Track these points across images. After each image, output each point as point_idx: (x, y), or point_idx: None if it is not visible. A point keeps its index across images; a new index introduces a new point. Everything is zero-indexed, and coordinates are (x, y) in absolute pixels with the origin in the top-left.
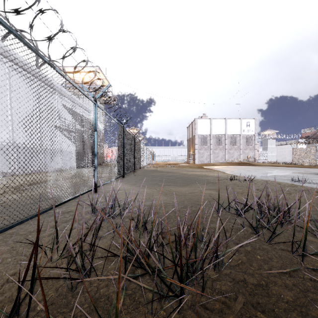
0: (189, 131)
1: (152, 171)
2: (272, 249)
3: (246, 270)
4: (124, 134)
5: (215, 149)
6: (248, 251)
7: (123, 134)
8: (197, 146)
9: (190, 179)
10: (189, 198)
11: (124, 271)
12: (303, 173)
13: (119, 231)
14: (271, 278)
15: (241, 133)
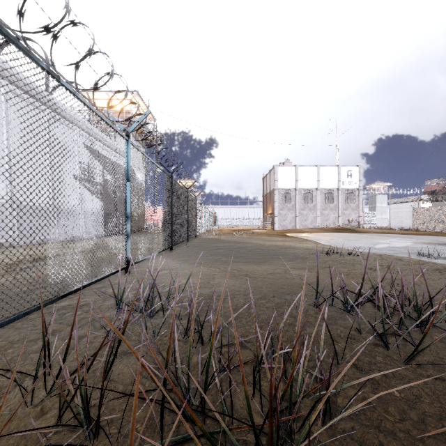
0: (266, 183)
1: (214, 240)
2: (416, 377)
3: (379, 421)
4: (172, 187)
5: (303, 209)
6: (376, 380)
7: (171, 187)
8: (277, 205)
9: (268, 253)
10: (269, 283)
11: (160, 429)
12: (431, 244)
13: (157, 342)
14: (429, 443)
15: (339, 186)
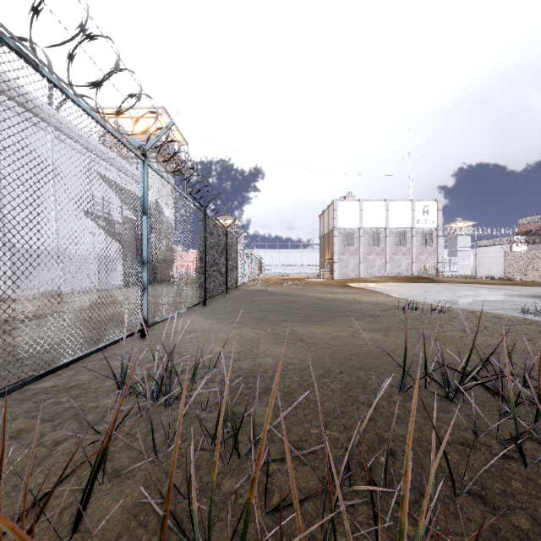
0: (323, 222)
1: (259, 292)
2: None
3: None
4: (206, 224)
5: (369, 253)
6: (524, 532)
7: (205, 225)
8: (337, 249)
9: (328, 309)
10: (333, 351)
11: None
12: (532, 297)
13: (170, 452)
14: None
15: (413, 225)
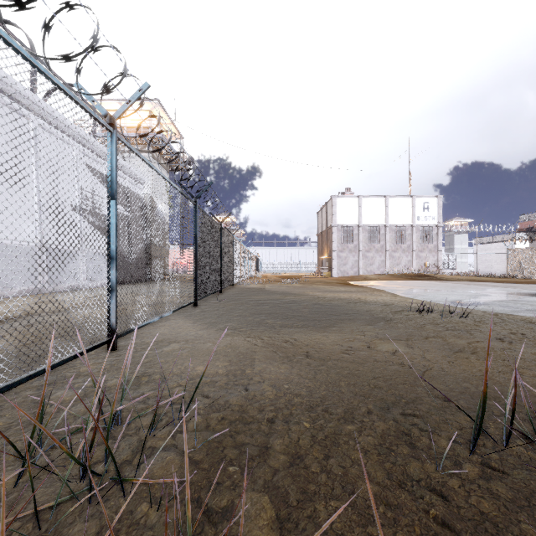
0: (321, 219)
1: (256, 291)
2: None
3: None
4: (197, 217)
5: (368, 250)
6: None
7: (196, 218)
8: (336, 246)
9: (332, 310)
10: (349, 373)
11: None
12: None
13: None
14: None
15: (413, 222)
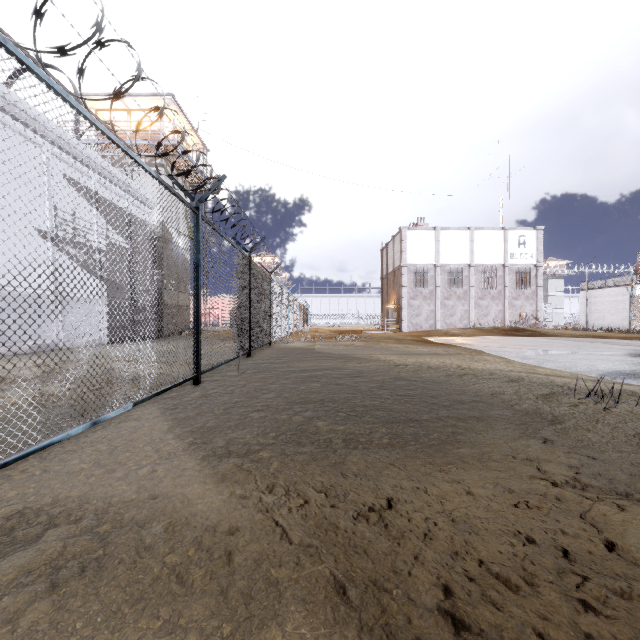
0: (386, 258)
1: (301, 352)
2: None
3: None
4: (200, 234)
5: (448, 297)
6: None
7: (197, 236)
8: (406, 292)
9: (431, 394)
10: None
11: None
12: None
13: None
14: None
15: (505, 261)
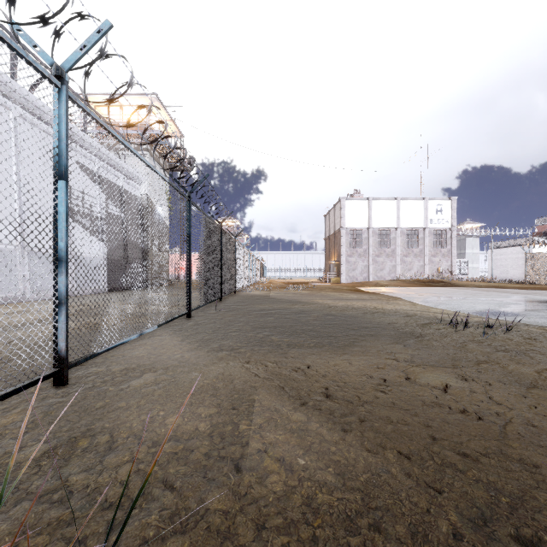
0: (329, 222)
1: (259, 298)
2: None
3: None
4: (191, 215)
5: (378, 255)
6: None
7: (189, 216)
8: (344, 250)
9: (348, 323)
10: (394, 430)
11: None
12: None
13: None
14: None
15: (426, 225)
